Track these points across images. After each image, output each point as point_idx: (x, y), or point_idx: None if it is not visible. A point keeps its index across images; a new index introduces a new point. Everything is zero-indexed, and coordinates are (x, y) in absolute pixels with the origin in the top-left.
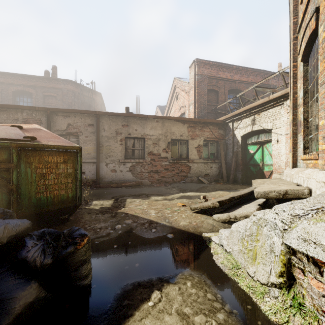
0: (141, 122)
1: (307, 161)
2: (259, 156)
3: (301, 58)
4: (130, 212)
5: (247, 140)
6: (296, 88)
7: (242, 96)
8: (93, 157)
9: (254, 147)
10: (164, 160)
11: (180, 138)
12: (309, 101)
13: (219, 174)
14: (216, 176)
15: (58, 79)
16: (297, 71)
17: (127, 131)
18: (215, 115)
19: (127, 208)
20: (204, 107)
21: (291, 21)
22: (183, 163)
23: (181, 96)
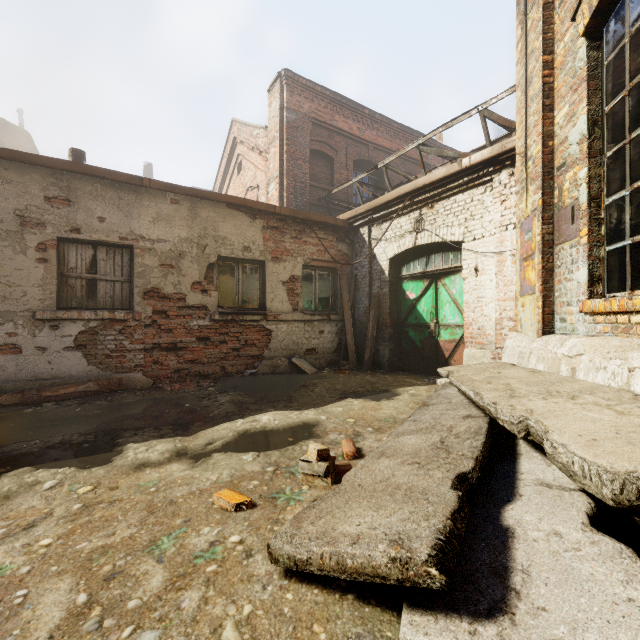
0: (122, 198)
1: (629, 316)
2: (429, 305)
3: (588, 20)
4: None
5: (401, 270)
6: (551, 122)
7: (390, 166)
8: None
9: (418, 284)
10: (198, 315)
11: (243, 255)
12: (603, 148)
13: (338, 348)
14: (331, 353)
15: None
16: (555, 77)
17: (66, 218)
18: (326, 211)
19: None
20: (304, 190)
21: None
22: (252, 322)
23: (249, 163)
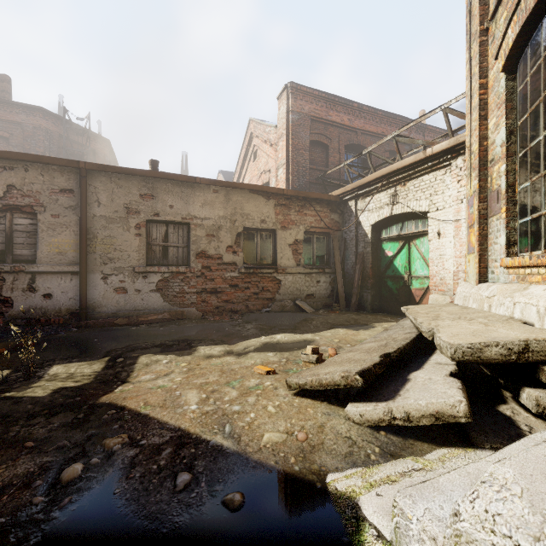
0: (183, 191)
1: (524, 269)
2: (403, 261)
3: (504, 62)
4: (131, 403)
5: (381, 233)
6: (485, 128)
7: (372, 152)
8: (73, 260)
9: (394, 244)
10: (230, 269)
11: (261, 226)
12: (517, 150)
13: (331, 294)
14: (326, 298)
15: (13, 103)
16: (488, 95)
17: (151, 207)
18: (322, 187)
19: (130, 388)
20: (305, 172)
21: (474, 1)
22: (267, 274)
23: (262, 152)
